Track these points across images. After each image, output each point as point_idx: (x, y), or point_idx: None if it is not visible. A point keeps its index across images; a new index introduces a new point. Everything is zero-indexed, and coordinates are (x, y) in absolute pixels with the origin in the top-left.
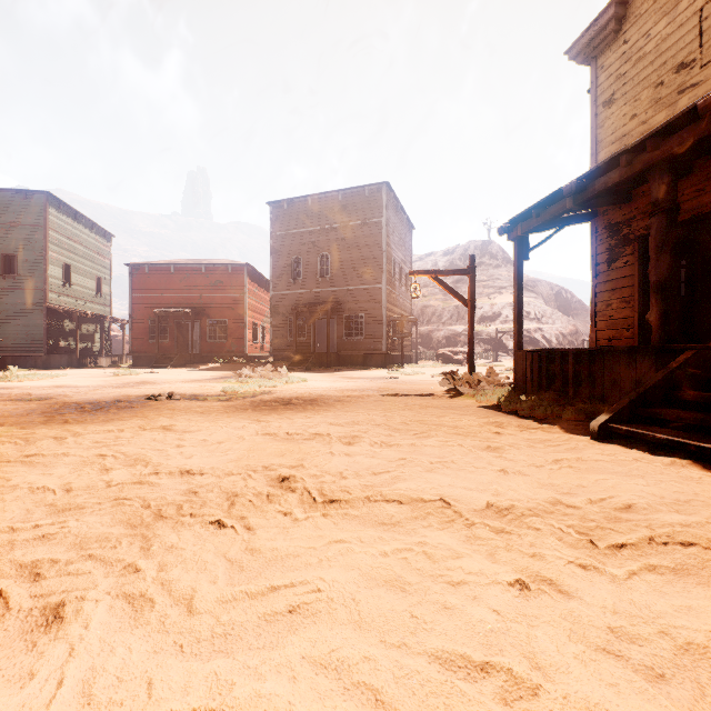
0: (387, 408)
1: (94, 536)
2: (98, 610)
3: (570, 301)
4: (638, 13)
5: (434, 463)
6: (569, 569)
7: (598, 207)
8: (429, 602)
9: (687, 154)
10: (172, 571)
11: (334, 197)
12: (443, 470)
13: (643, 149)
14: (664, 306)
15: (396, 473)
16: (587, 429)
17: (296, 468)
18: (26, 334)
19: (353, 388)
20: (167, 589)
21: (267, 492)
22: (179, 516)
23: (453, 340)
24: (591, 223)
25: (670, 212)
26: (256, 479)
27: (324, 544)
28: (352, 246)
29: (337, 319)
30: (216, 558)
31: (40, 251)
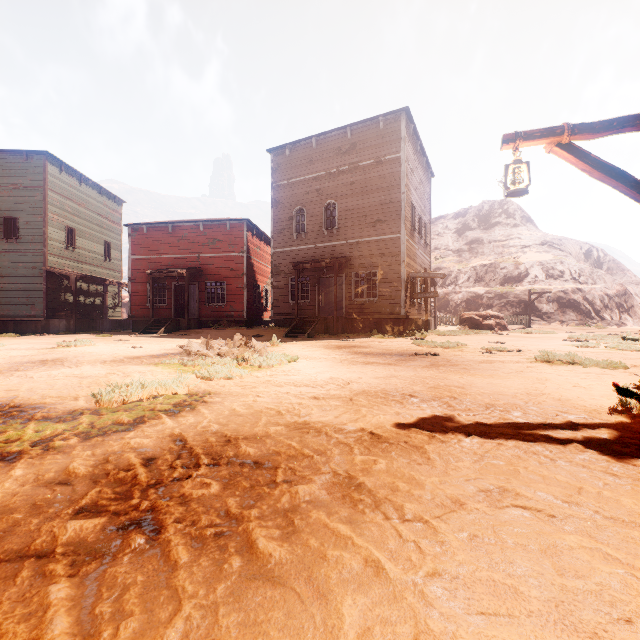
0: None
1: None
2: None
3: (602, 260)
4: None
5: None
6: None
7: None
8: None
9: None
10: None
11: (342, 134)
12: None
13: None
14: None
15: None
16: None
17: None
18: (26, 299)
19: (377, 385)
20: None
21: None
22: None
23: (474, 303)
24: None
25: None
26: None
27: None
28: (363, 190)
29: (345, 277)
30: None
31: (40, 213)
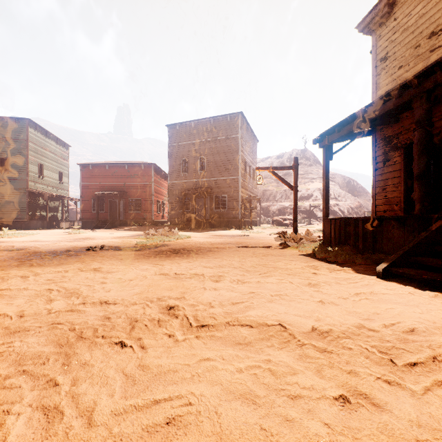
0: (241, 255)
1: (31, 354)
2: (17, 423)
3: (356, 187)
4: (403, 1)
5: (274, 296)
6: (378, 384)
7: (377, 125)
8: (274, 415)
9: (437, 90)
10: (81, 386)
11: (208, 121)
12: (280, 301)
13: (409, 86)
14: (423, 189)
15: (247, 303)
16: (373, 270)
17: (179, 299)
18: (15, 208)
19: (220, 242)
20: (75, 401)
21: (158, 318)
22: (94, 337)
23: (283, 211)
24: (372, 137)
25: (427, 128)
26: (151, 307)
27: (196, 362)
28: (219, 152)
29: (210, 198)
30: (116, 373)
31: (24, 156)
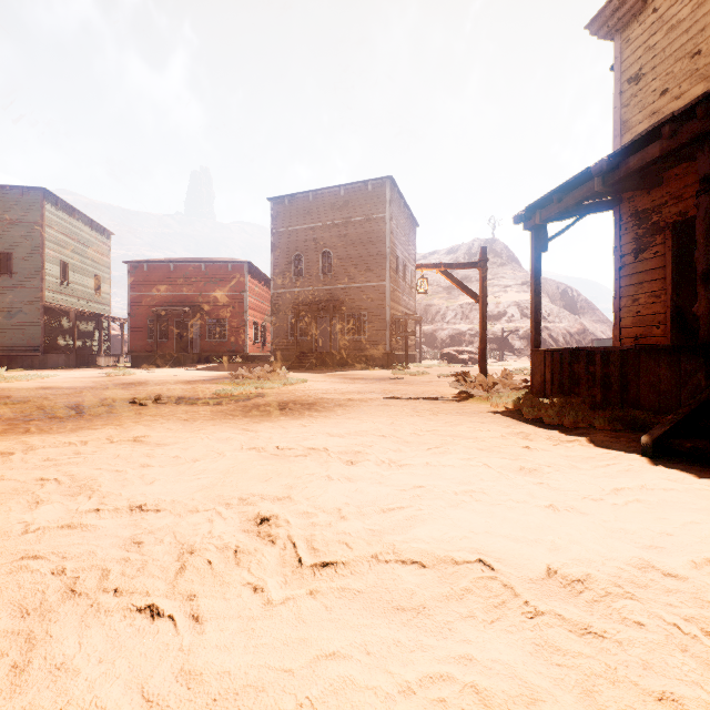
0: (393, 414)
1: None
2: None
3: (576, 300)
4: None
5: (459, 494)
6: None
7: (625, 191)
8: None
9: None
10: None
11: (337, 192)
12: (472, 505)
13: (689, 118)
14: None
15: (411, 511)
16: (631, 442)
17: (281, 501)
18: (22, 334)
19: (356, 390)
20: None
21: (235, 546)
22: (99, 591)
23: (458, 339)
24: (615, 211)
25: None
26: (226, 519)
27: (308, 663)
28: (355, 242)
29: (339, 317)
30: (125, 694)
31: (37, 249)
